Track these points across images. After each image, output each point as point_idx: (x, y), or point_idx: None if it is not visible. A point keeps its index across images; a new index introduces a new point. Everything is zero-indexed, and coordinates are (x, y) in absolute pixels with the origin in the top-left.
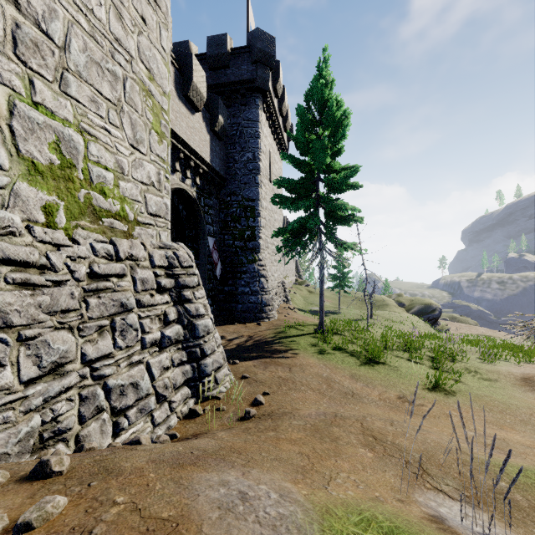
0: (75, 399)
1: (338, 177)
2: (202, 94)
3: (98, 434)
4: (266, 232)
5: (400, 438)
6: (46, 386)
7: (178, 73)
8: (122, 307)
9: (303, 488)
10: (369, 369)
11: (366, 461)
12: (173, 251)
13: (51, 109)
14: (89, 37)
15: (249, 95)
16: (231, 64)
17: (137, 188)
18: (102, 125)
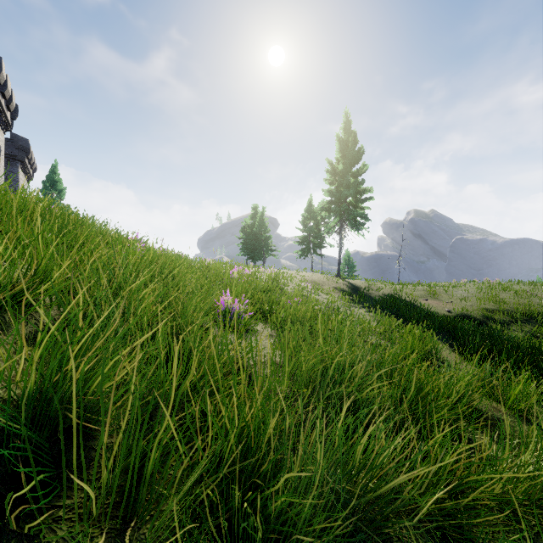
0: None
1: None
2: None
3: None
4: None
5: None
6: None
7: None
8: None
9: None
10: None
11: None
12: None
13: None
14: None
15: (13, 161)
16: None
17: None
18: None
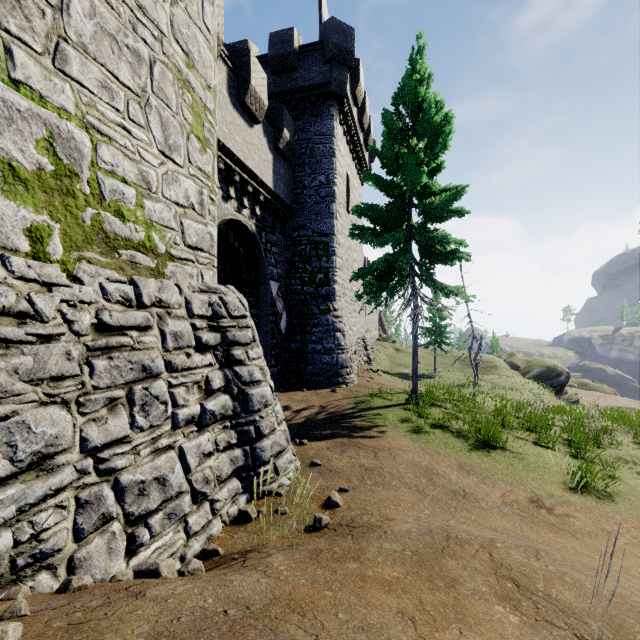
0: (69, 506)
1: (438, 201)
2: (263, 100)
3: (103, 554)
4: (342, 275)
5: (558, 586)
6: (23, 488)
7: (232, 75)
8: (144, 371)
9: None
10: (483, 457)
11: (510, 634)
12: (219, 295)
13: (40, 93)
14: None
15: (321, 103)
16: (300, 66)
17: (170, 211)
18: (118, 122)
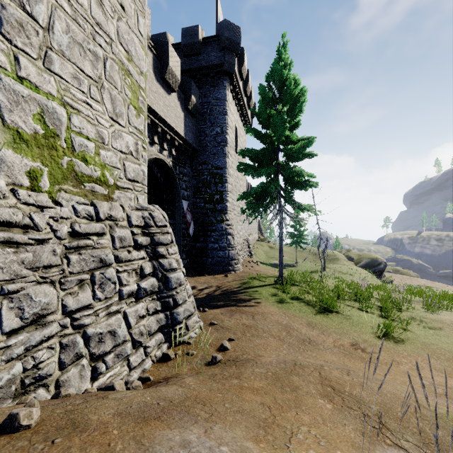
0: (56, 347)
1: (296, 147)
2: (177, 76)
3: (77, 378)
4: (232, 196)
5: (357, 389)
6: (28, 336)
7: (156, 59)
8: (101, 262)
9: (264, 448)
10: (323, 318)
11: (326, 414)
12: (149, 212)
13: (35, 84)
14: (71, 20)
15: (218, 78)
16: (203, 52)
17: (116, 156)
18: (84, 100)
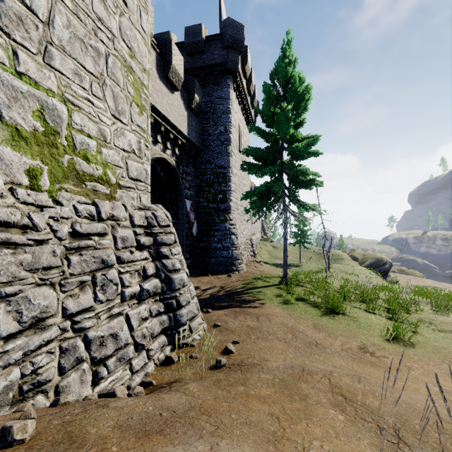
0: (55, 352)
1: (301, 146)
2: (180, 75)
3: (77, 384)
4: (236, 196)
5: (370, 398)
6: (26, 340)
7: (159, 57)
8: (103, 263)
9: None
10: (330, 320)
11: (338, 426)
12: (152, 212)
13: (35, 80)
14: (72, 14)
15: (221, 76)
16: (206, 50)
17: (119, 155)
18: (85, 97)
